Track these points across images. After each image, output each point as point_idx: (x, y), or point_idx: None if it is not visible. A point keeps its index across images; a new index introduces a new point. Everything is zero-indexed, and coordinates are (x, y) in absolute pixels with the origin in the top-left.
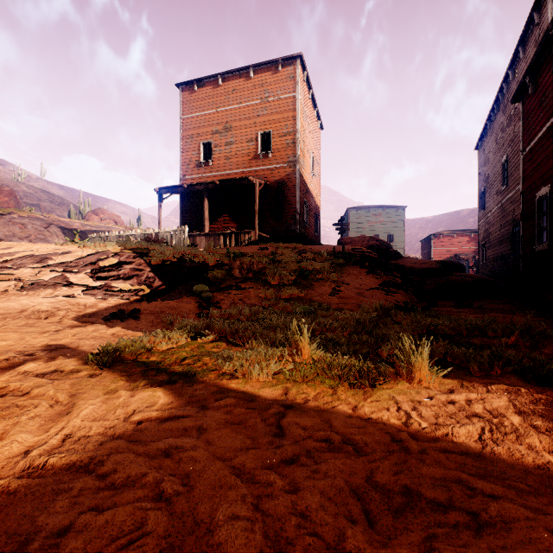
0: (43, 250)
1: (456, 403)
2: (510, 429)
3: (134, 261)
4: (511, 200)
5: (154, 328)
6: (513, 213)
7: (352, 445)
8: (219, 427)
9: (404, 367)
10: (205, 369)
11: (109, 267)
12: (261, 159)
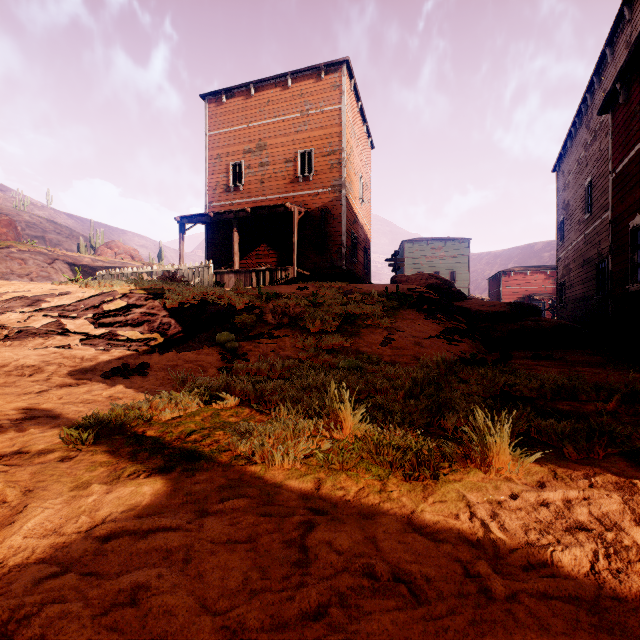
0: (37, 290)
1: (551, 505)
2: (635, 554)
3: (145, 304)
4: (597, 230)
5: (162, 388)
6: (599, 247)
7: (406, 583)
8: (217, 548)
9: (478, 452)
10: (214, 449)
11: (115, 311)
12: (300, 183)
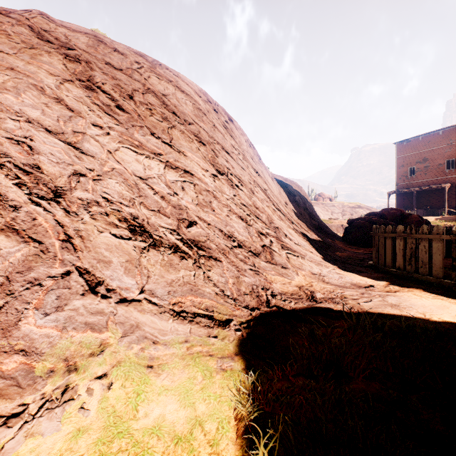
0: None
1: None
2: None
3: None
4: None
5: None
6: None
7: None
8: None
9: None
10: None
11: None
12: (447, 173)
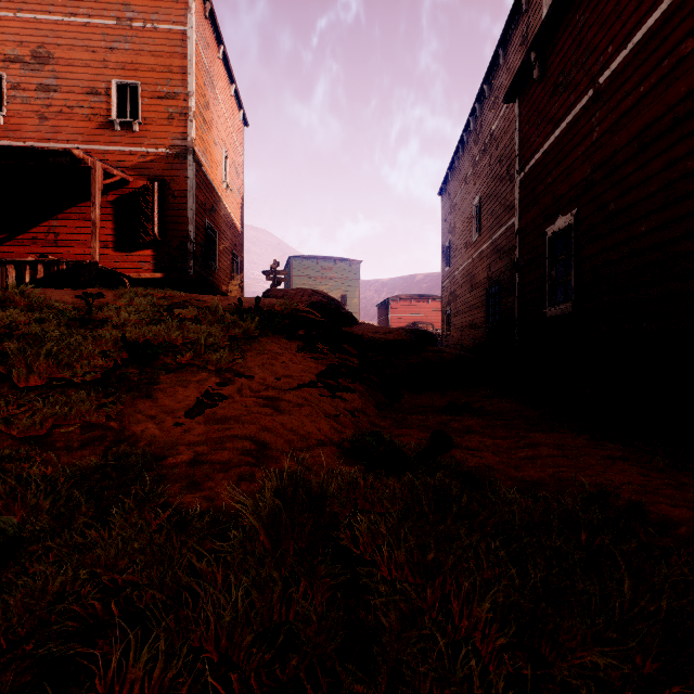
0: None
1: None
2: None
3: None
4: (487, 252)
5: None
6: (489, 270)
7: None
8: None
9: None
10: None
11: None
12: (117, 132)
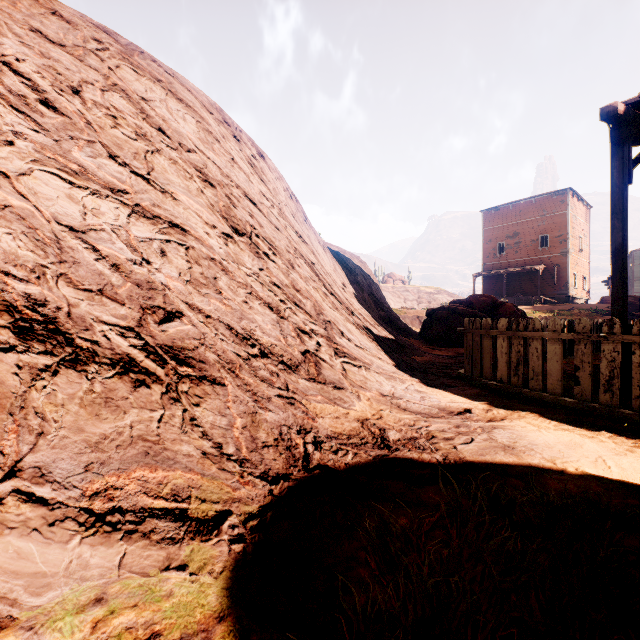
0: None
1: None
2: None
3: None
4: None
5: None
6: None
7: None
8: None
9: None
10: None
11: None
12: (540, 251)
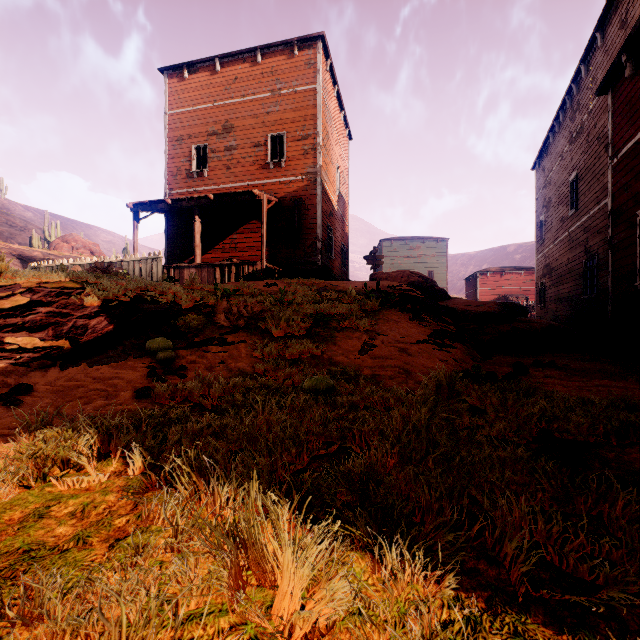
0: None
1: None
2: None
3: (56, 301)
4: (584, 226)
5: (14, 434)
6: (587, 243)
7: None
8: None
9: None
10: None
11: (9, 310)
12: (271, 169)
